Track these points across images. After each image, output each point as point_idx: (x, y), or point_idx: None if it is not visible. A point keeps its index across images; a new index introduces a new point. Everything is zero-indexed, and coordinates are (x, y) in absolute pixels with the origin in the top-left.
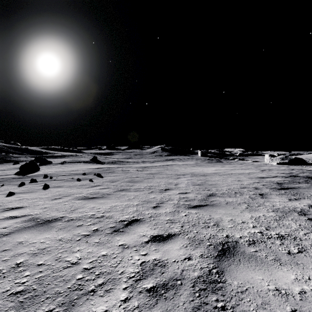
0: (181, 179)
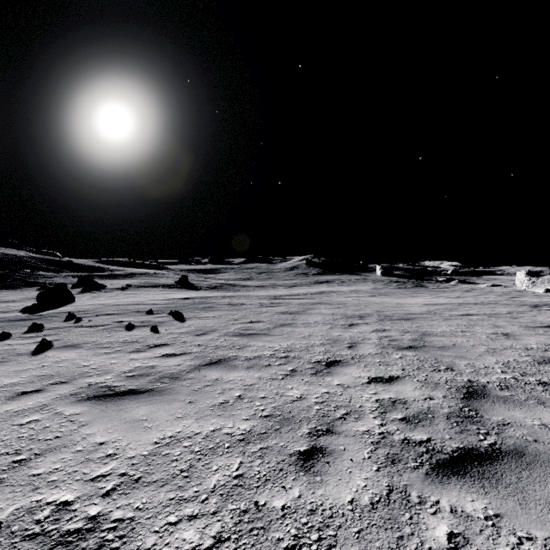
0: (360, 329)
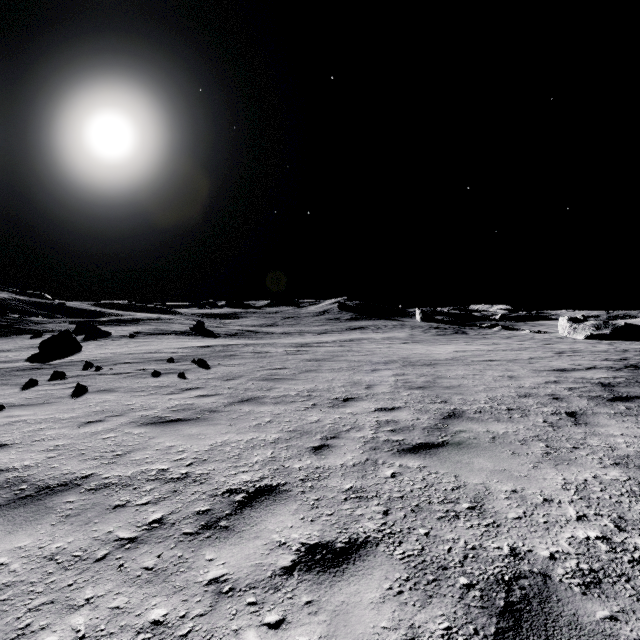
0: (381, 374)
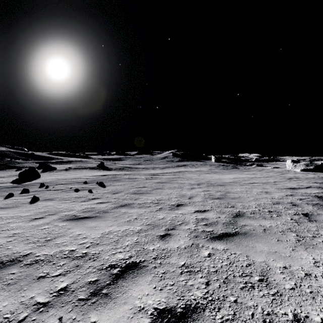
0: (196, 190)
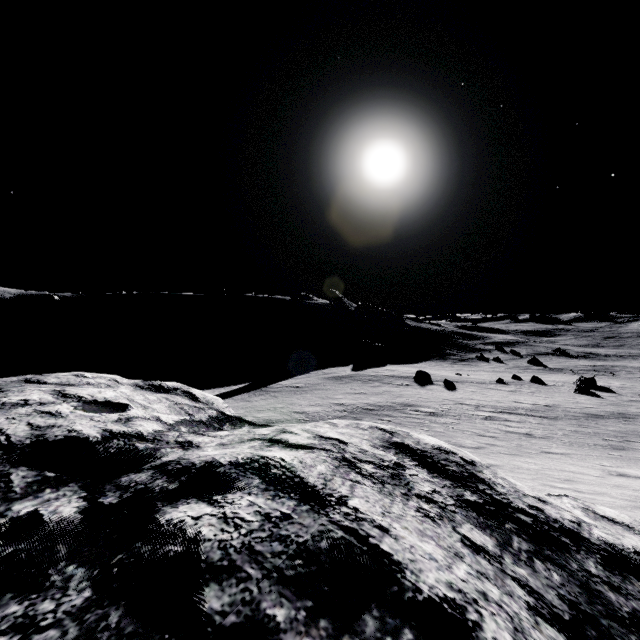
0: None
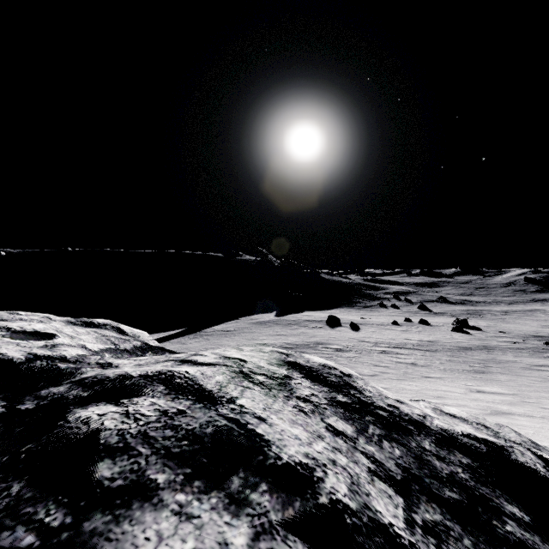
0: (533, 322)
